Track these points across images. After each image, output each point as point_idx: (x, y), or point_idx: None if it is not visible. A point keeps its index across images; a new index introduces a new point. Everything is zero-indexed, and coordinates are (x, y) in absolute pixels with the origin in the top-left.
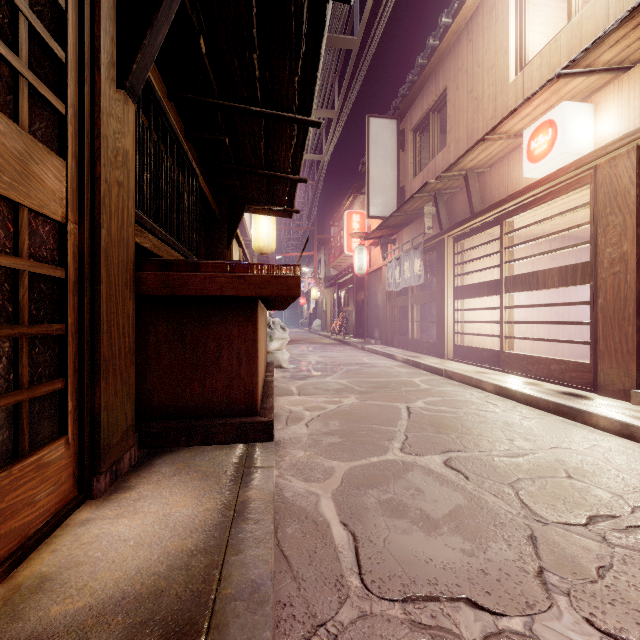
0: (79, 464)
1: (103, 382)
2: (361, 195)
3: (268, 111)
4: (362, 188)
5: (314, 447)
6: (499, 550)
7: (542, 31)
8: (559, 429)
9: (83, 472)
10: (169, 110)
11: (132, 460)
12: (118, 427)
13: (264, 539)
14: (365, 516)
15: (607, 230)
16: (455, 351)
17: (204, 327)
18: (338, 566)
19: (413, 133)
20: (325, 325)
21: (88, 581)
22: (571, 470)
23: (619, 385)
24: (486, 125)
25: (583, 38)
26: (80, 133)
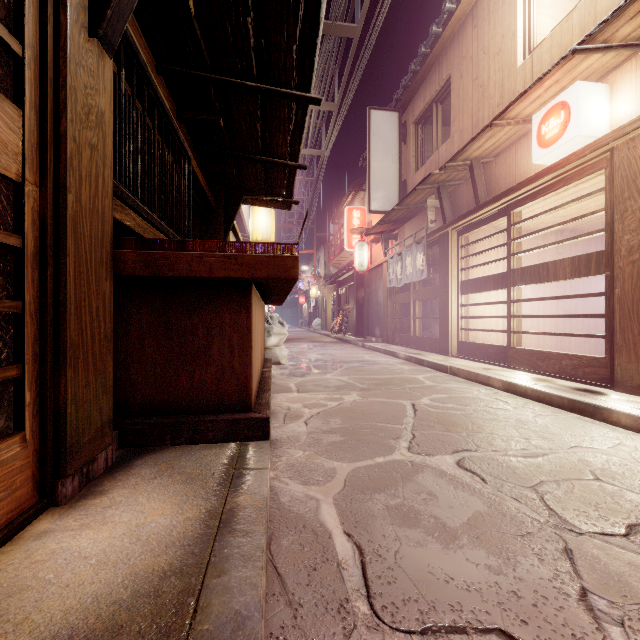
0: (40, 465)
1: (70, 371)
2: (361, 192)
3: (264, 86)
4: (362, 185)
5: (314, 446)
6: (531, 566)
7: (551, 14)
8: (577, 427)
9: (45, 475)
10: (158, 85)
11: (109, 461)
12: (90, 423)
13: (253, 556)
14: (372, 525)
15: (625, 216)
16: (459, 348)
17: (192, 314)
18: (342, 587)
19: (415, 125)
20: (325, 324)
21: (30, 613)
22: (598, 471)
23: (638, 380)
24: (492, 113)
25: (597, 15)
26: (41, 80)
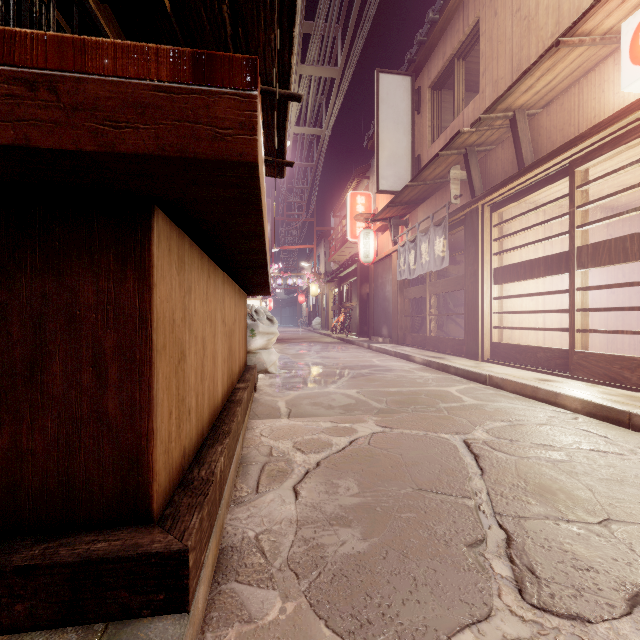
0: None
1: None
2: (365, 180)
3: None
4: (366, 172)
5: (307, 576)
6: None
7: None
8: None
9: None
10: None
11: None
12: None
13: None
14: None
15: None
16: (493, 350)
17: None
18: None
19: (431, 90)
20: (325, 323)
21: None
22: None
23: None
24: (543, 47)
25: None
26: None
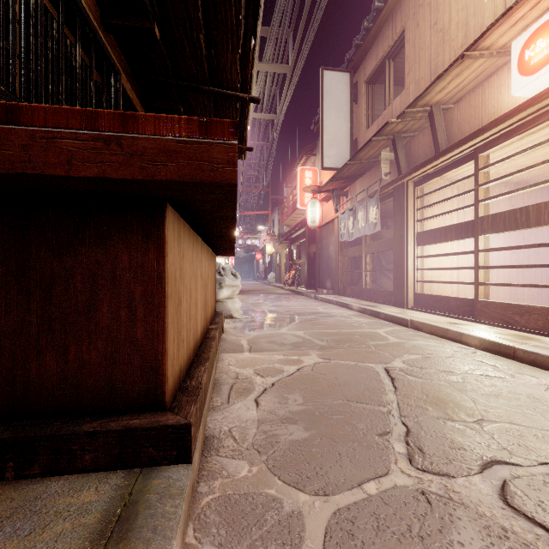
0: None
1: None
2: (312, 157)
3: None
4: (313, 150)
5: (266, 452)
6: None
7: None
8: None
9: None
10: None
11: None
12: None
13: None
14: None
15: None
16: (415, 300)
17: (65, 251)
18: None
19: (366, 85)
20: (279, 277)
21: None
22: None
23: None
24: (454, 55)
25: None
26: None
